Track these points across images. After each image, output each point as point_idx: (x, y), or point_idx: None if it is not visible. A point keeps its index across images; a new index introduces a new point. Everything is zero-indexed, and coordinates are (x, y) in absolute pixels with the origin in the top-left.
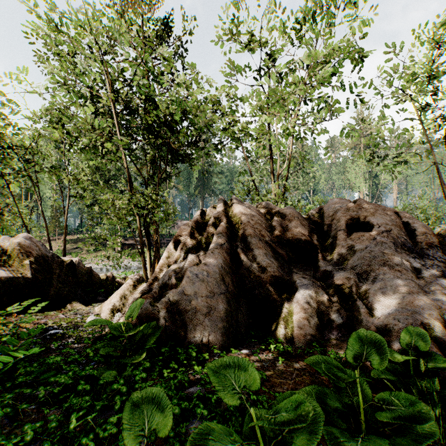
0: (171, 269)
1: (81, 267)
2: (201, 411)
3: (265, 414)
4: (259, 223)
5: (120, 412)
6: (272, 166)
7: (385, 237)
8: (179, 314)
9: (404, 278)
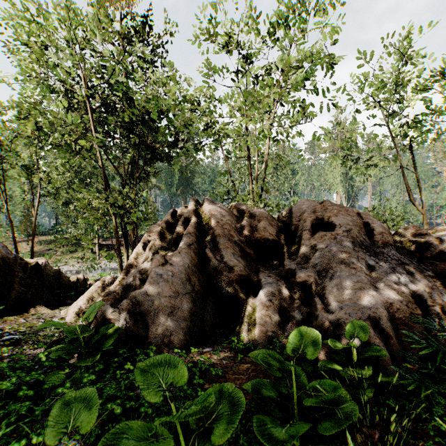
0: (136, 270)
1: (48, 269)
2: (145, 410)
3: None
4: (229, 223)
5: None
6: (250, 167)
7: (345, 236)
8: (142, 315)
9: (358, 275)
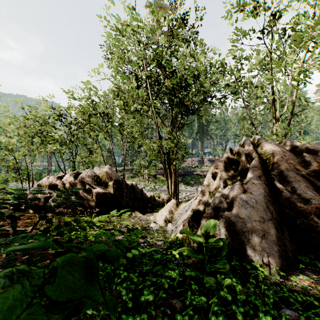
0: (217, 195)
1: (137, 188)
2: None
3: None
4: (291, 158)
5: None
6: (275, 110)
7: None
8: (234, 233)
9: None
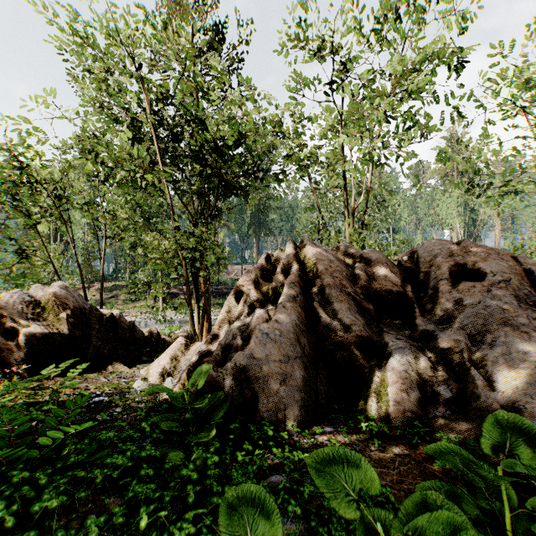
0: (234, 326)
1: (123, 321)
2: (293, 508)
3: (392, 522)
4: (339, 270)
5: (194, 506)
6: (346, 199)
7: (503, 288)
8: (247, 382)
9: (533, 342)
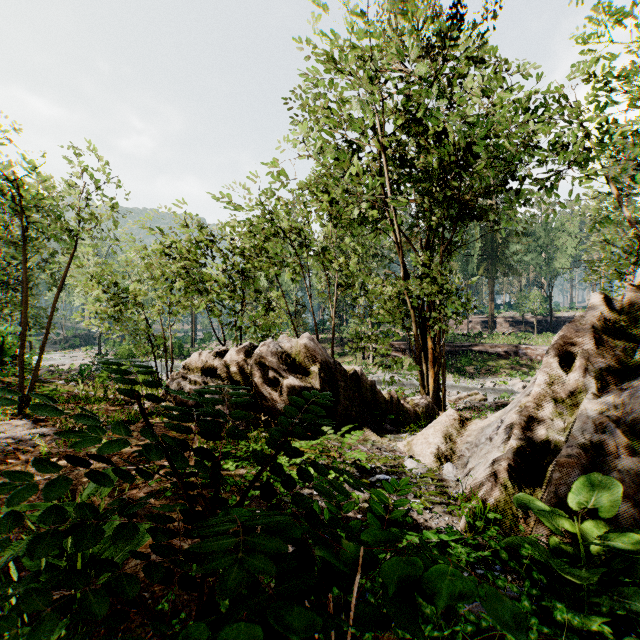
0: (588, 410)
1: (364, 380)
2: None
3: None
4: None
5: None
6: None
7: None
8: None
9: None
